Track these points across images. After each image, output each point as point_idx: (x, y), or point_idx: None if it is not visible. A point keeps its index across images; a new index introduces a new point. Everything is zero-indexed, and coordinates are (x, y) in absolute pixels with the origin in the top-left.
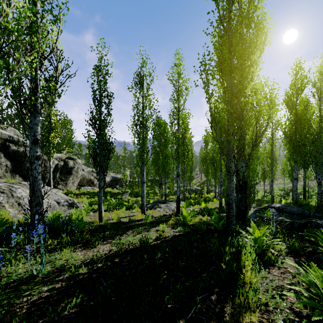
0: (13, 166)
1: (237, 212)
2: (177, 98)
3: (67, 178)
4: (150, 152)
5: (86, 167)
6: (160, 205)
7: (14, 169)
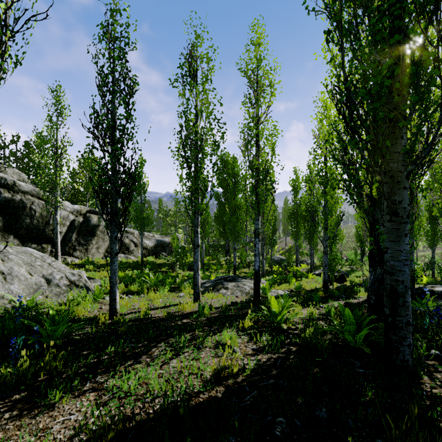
0: (6, 223)
1: (375, 303)
2: (255, 100)
3: (89, 242)
4: (207, 192)
5: None
6: (227, 285)
7: (6, 227)
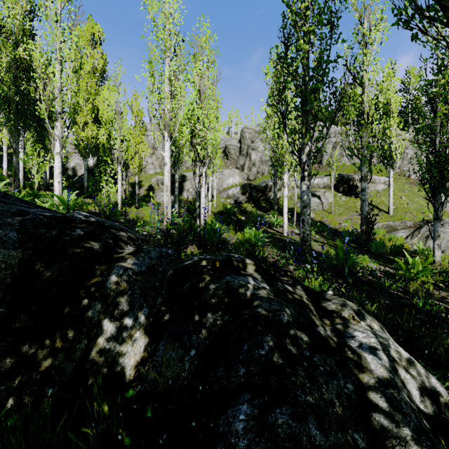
0: None
1: None
2: None
3: None
4: None
5: None
6: None
7: None
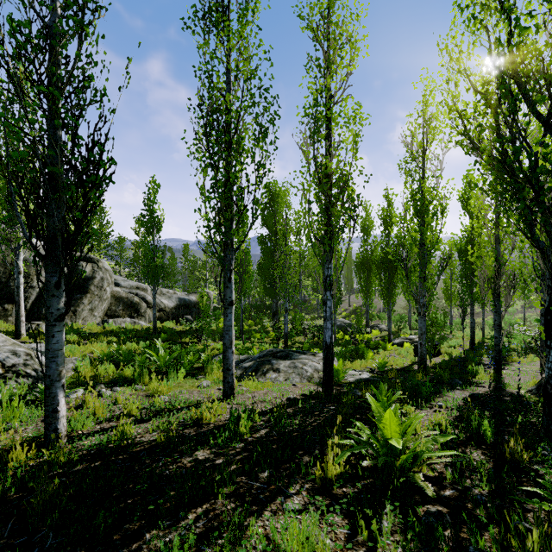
0: None
1: None
2: (327, 61)
3: (78, 301)
4: (247, 210)
5: (125, 280)
6: (277, 364)
7: None
